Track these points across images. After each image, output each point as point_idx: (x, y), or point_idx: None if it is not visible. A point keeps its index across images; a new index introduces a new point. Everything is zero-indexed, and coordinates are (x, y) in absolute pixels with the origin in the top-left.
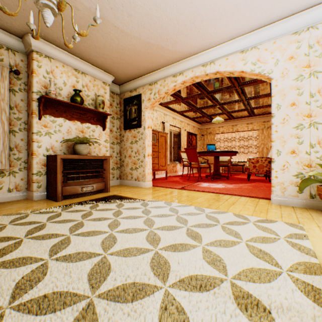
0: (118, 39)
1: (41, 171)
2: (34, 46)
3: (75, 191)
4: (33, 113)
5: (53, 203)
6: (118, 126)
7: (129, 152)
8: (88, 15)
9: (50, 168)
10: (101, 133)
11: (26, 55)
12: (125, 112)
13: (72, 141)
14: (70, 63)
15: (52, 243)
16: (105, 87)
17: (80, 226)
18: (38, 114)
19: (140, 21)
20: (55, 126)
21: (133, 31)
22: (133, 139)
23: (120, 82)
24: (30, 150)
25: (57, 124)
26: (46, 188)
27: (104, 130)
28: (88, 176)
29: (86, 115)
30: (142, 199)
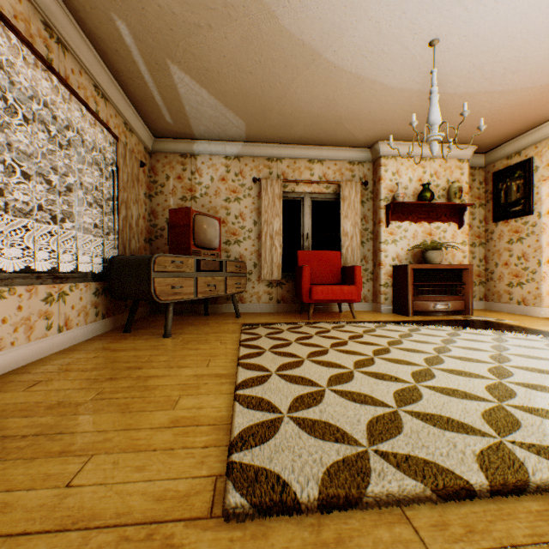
0: (491, 103)
1: (387, 283)
2: (382, 152)
3: (425, 307)
4: (380, 222)
5: (404, 317)
6: (480, 217)
7: (502, 257)
8: (450, 99)
9: (396, 279)
10: (455, 233)
11: (371, 162)
12: (495, 194)
13: (419, 248)
14: (416, 153)
15: (437, 339)
16: (460, 166)
17: (455, 335)
18: (384, 222)
19: (534, 70)
20: (399, 232)
21: (518, 85)
22: (511, 236)
23: (485, 149)
24: (376, 261)
25: (401, 229)
26: (391, 301)
27: (460, 228)
28: (439, 291)
29: (434, 212)
30: (535, 328)
